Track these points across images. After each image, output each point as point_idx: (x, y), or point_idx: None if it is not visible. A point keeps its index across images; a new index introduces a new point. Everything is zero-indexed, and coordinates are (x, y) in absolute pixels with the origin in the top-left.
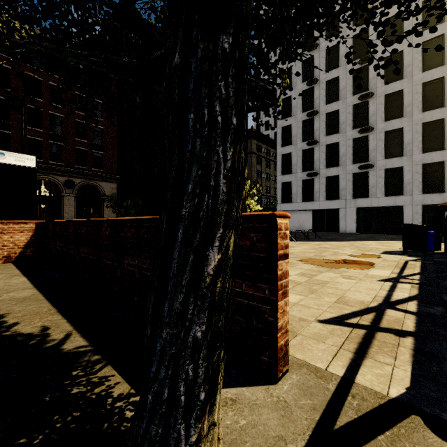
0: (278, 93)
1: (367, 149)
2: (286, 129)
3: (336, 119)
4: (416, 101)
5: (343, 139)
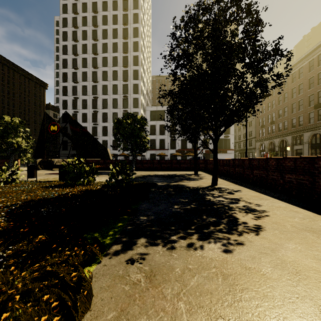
0: (60, 96)
1: (97, 131)
2: (65, 115)
3: (87, 116)
4: (111, 118)
5: (89, 126)
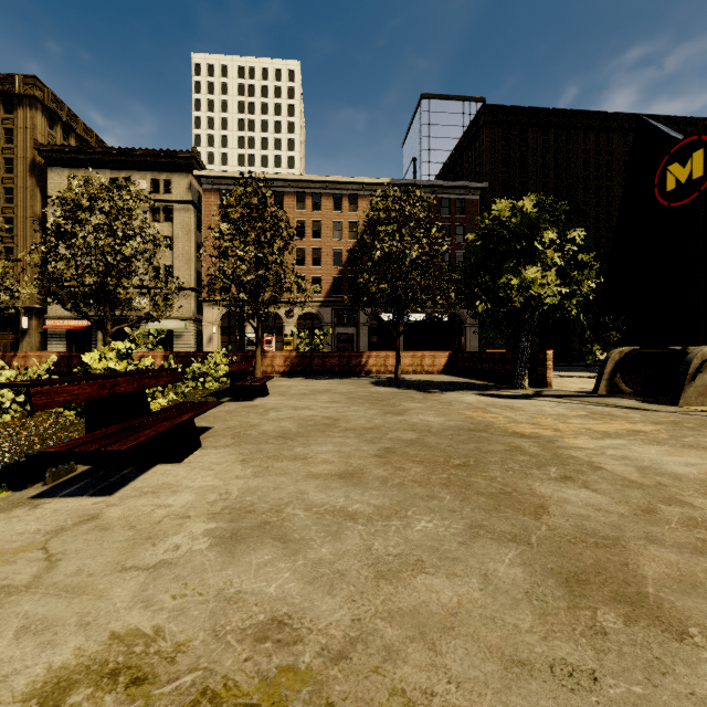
0: None
1: None
2: None
3: None
4: None
5: None
